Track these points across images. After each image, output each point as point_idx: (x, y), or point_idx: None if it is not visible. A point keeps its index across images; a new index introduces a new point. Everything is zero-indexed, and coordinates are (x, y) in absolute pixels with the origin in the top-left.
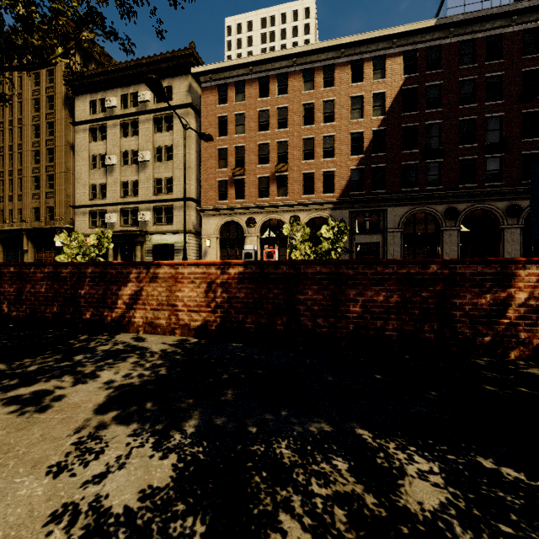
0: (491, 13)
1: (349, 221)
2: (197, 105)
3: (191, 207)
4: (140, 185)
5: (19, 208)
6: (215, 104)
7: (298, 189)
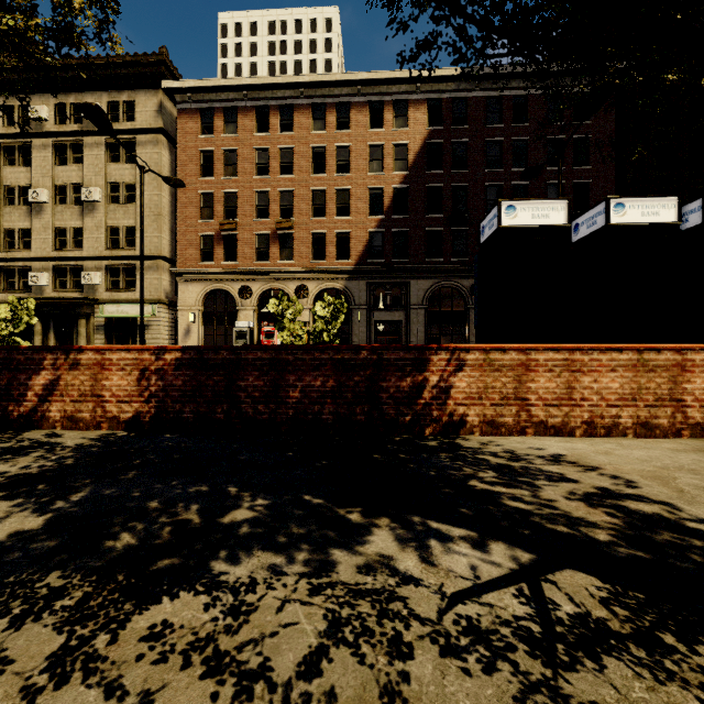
0: (516, 70)
1: (367, 294)
2: (172, 131)
3: (163, 269)
4: (85, 234)
5: None
6: (196, 134)
7: (306, 252)
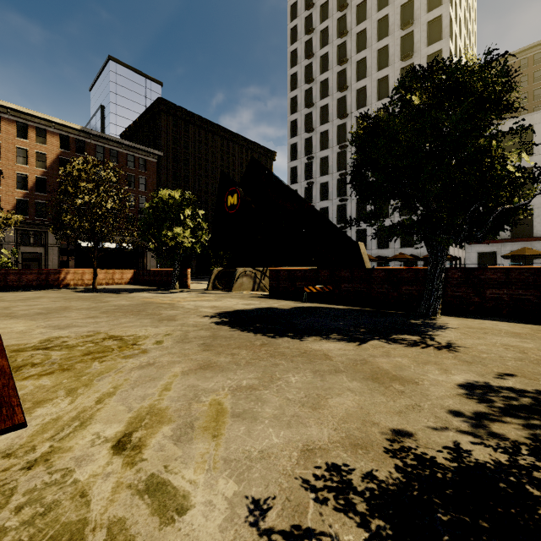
0: (112, 139)
1: (15, 235)
2: None
3: None
4: None
5: None
6: None
7: None
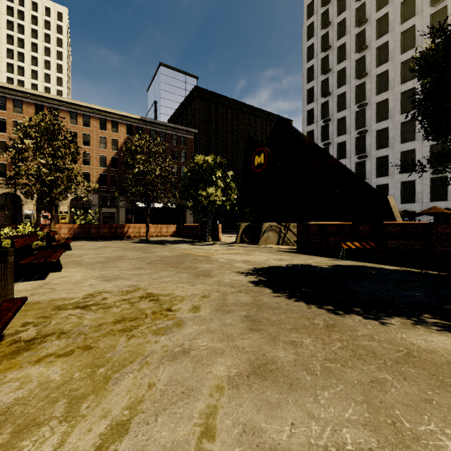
0: (161, 123)
1: (98, 200)
2: None
3: None
4: None
5: None
6: None
7: None
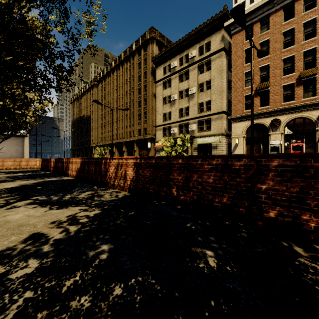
0: None
1: None
2: (226, 48)
3: (223, 118)
4: (189, 109)
5: (133, 130)
6: (242, 42)
7: None
